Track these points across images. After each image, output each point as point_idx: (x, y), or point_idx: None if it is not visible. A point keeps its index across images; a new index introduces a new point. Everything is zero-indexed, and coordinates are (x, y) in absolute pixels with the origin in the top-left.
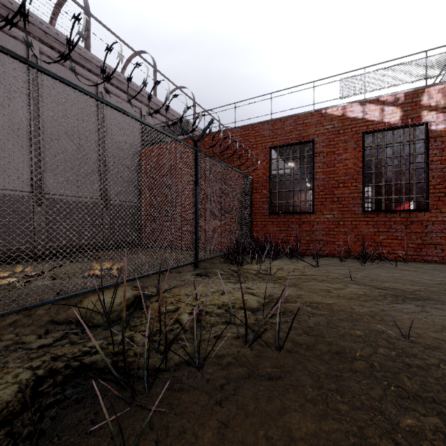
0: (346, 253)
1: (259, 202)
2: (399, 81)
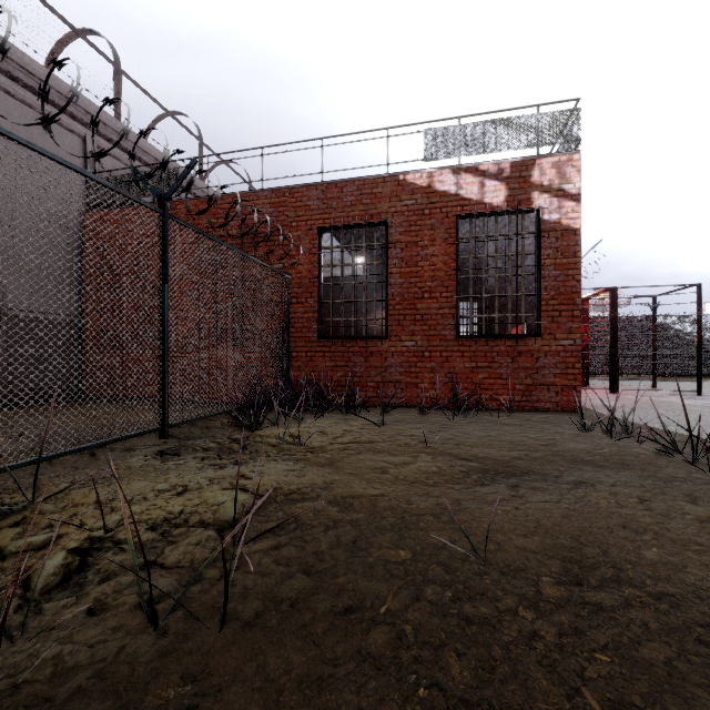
0: (434, 401)
1: (302, 319)
2: (504, 145)
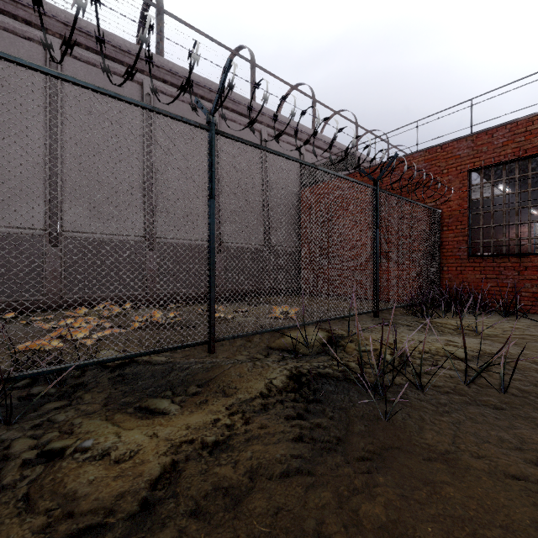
0: None
1: (452, 242)
2: None
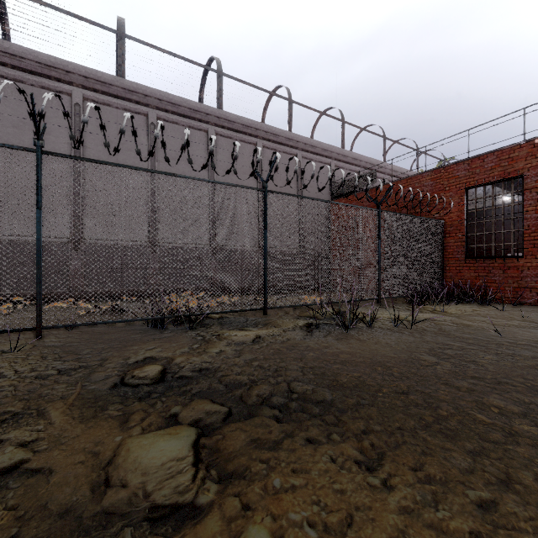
0: None
1: (453, 246)
2: None
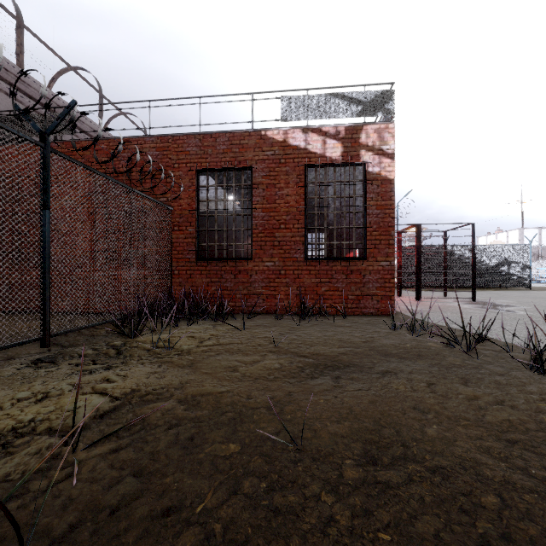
0: (288, 308)
1: (183, 243)
2: (341, 113)
